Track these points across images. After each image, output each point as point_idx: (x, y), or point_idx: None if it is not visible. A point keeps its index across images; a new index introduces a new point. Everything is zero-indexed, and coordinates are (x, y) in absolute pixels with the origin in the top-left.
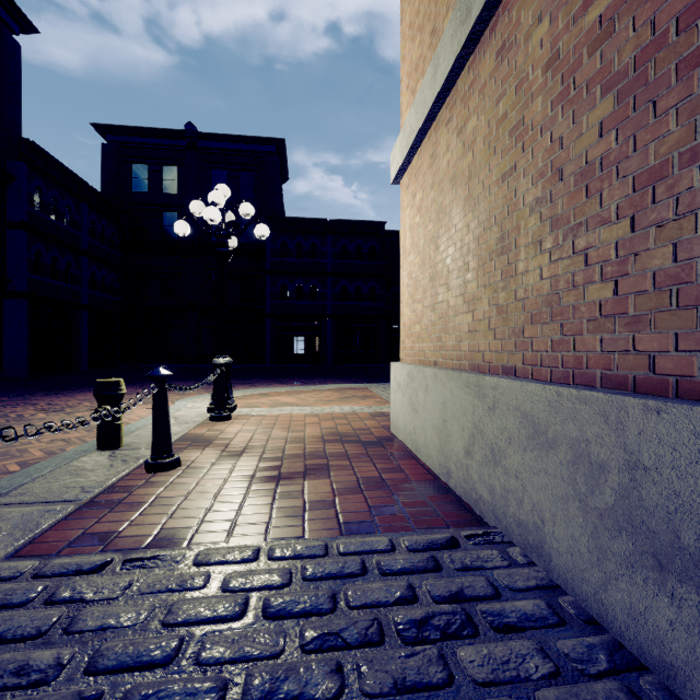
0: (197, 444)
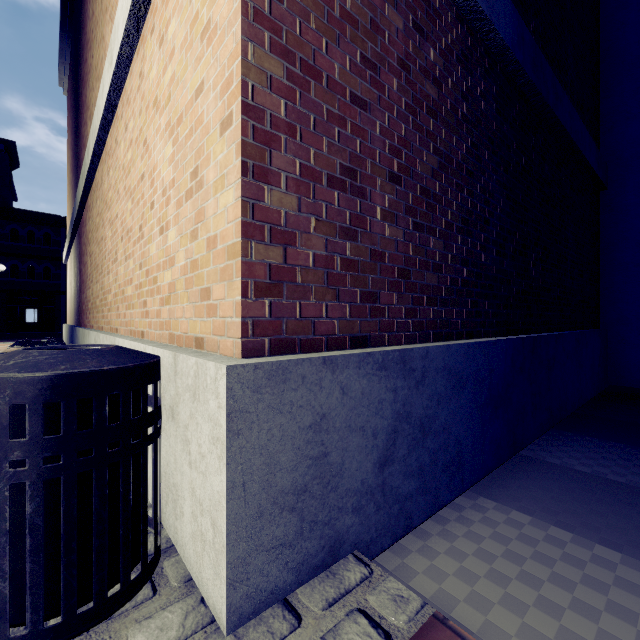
0: None
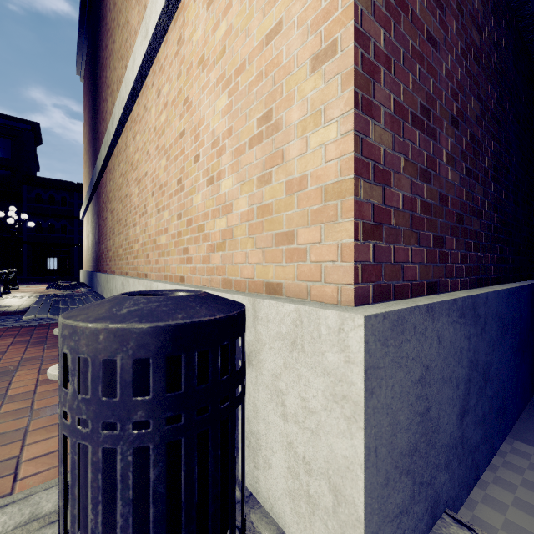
0: (12, 292)
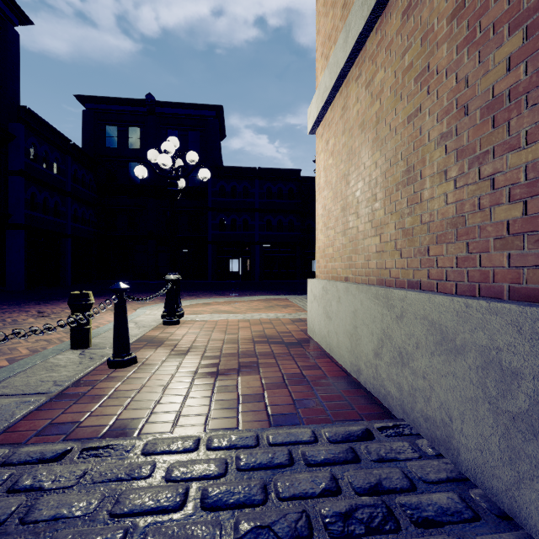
0: (151, 344)
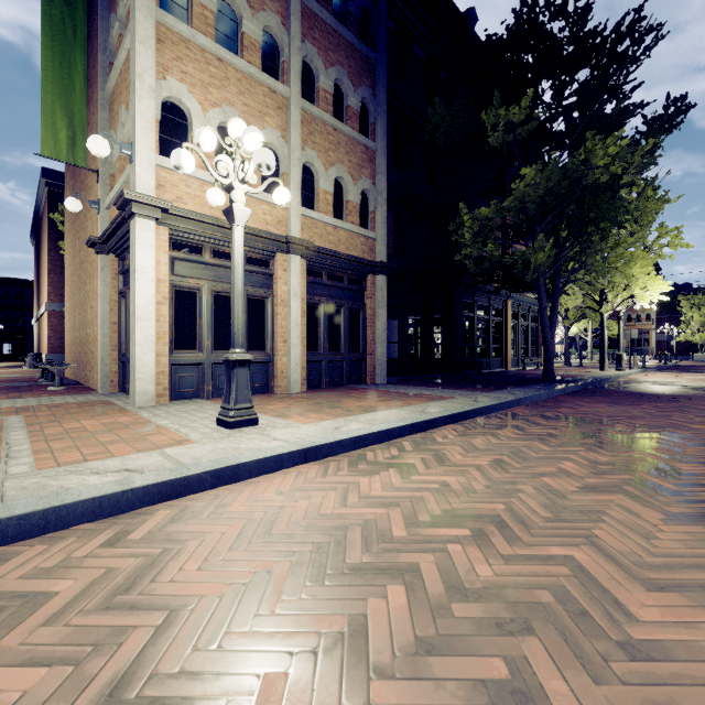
0: None
